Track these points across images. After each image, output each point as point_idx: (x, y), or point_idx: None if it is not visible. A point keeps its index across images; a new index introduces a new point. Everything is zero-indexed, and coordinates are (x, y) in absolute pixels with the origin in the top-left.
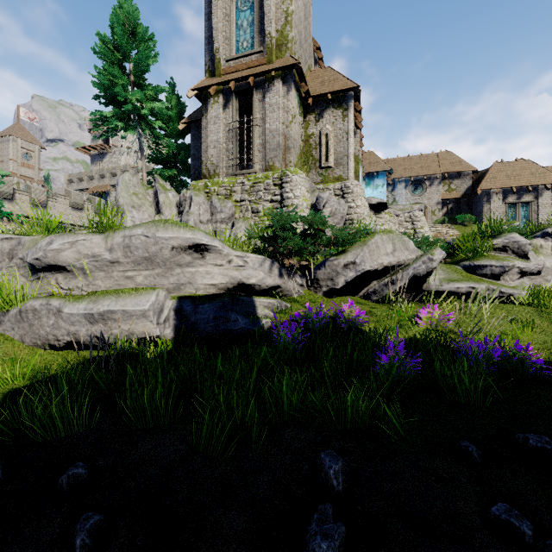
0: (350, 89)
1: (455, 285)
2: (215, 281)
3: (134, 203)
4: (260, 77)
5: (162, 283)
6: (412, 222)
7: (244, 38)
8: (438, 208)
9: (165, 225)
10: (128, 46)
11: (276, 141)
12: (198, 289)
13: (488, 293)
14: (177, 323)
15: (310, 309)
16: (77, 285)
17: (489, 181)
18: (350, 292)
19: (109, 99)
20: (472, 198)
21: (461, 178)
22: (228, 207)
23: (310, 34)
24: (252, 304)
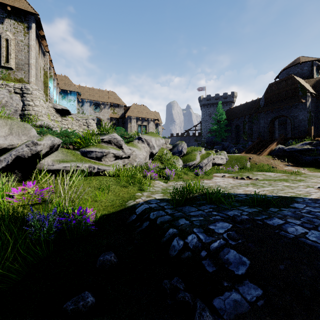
0: (30, 12)
1: (63, 165)
2: None
3: None
4: None
5: None
6: (88, 126)
7: None
8: (108, 121)
9: None
10: None
11: None
12: None
13: (90, 170)
14: None
15: None
16: None
17: (131, 112)
18: None
19: None
20: (124, 119)
21: (119, 108)
22: None
23: None
24: None
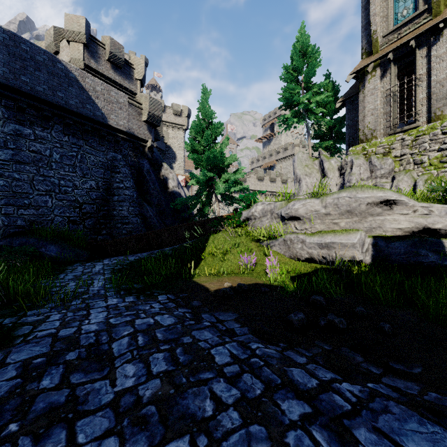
0: None
1: None
2: (401, 226)
3: (306, 172)
4: (423, 35)
5: (358, 227)
6: None
7: (403, 7)
8: None
9: (361, 189)
10: (300, 64)
11: (445, 89)
12: (386, 231)
13: None
14: (373, 253)
15: None
16: (305, 228)
17: None
18: None
19: (287, 105)
20: None
21: None
22: (387, 163)
23: None
24: (440, 244)
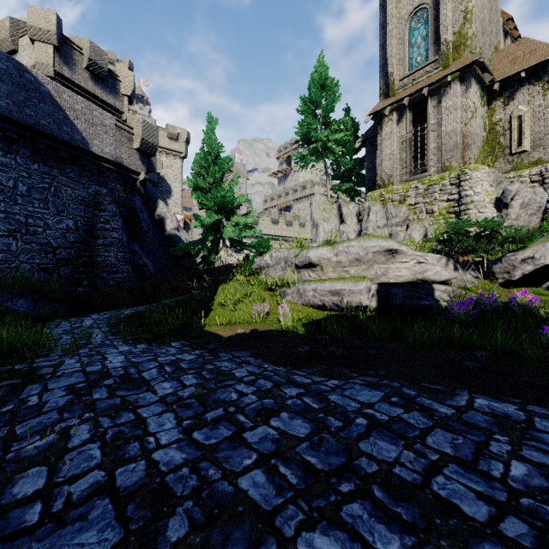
0: None
1: None
2: (401, 273)
3: (324, 217)
4: (434, 84)
5: (366, 274)
6: None
7: (418, 53)
8: None
9: (368, 238)
10: (318, 97)
11: (453, 141)
12: (390, 279)
13: None
14: (378, 299)
15: (482, 294)
16: (318, 276)
17: None
18: (531, 284)
19: (304, 141)
20: None
21: None
22: (402, 212)
23: (498, 9)
24: (431, 289)
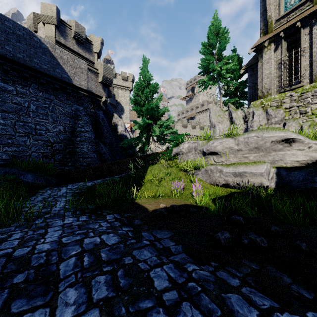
0: None
1: None
2: (298, 159)
3: (219, 120)
4: (306, 18)
5: (264, 160)
6: None
7: None
8: None
9: (267, 130)
10: (214, 41)
11: None
12: (286, 163)
13: None
14: (277, 180)
15: None
16: (221, 160)
17: None
18: None
19: (205, 72)
20: None
21: None
22: (280, 113)
23: None
24: None
